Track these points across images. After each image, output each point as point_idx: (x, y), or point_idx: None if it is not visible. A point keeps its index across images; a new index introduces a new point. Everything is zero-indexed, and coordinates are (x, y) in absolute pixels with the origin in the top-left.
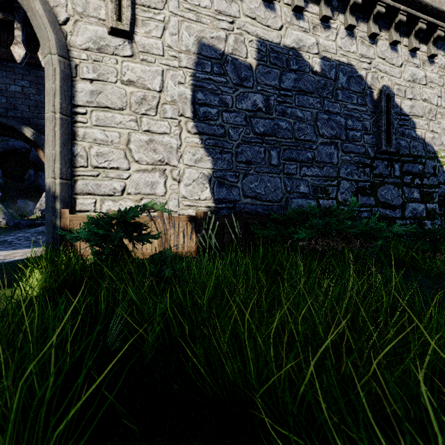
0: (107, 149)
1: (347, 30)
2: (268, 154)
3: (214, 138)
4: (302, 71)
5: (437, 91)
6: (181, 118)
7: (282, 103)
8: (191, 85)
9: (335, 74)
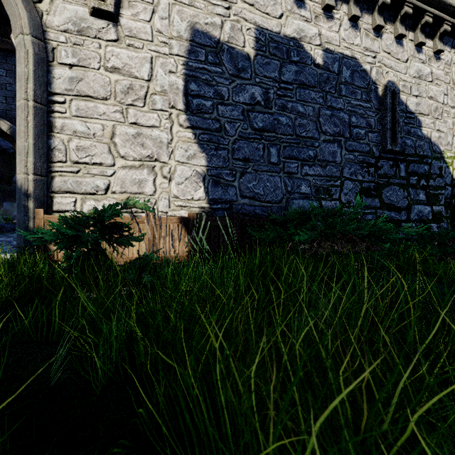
0: (89, 143)
1: (351, 22)
2: (267, 151)
3: (209, 133)
4: (304, 64)
5: (443, 88)
6: (172, 110)
7: (282, 97)
8: (183, 74)
9: (338, 68)
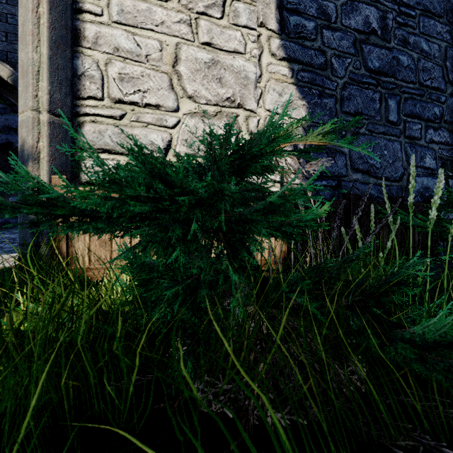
0: (138, 70)
1: None
2: (384, 104)
3: (310, 70)
4: None
5: None
6: (261, 30)
7: (403, 26)
8: None
9: None
